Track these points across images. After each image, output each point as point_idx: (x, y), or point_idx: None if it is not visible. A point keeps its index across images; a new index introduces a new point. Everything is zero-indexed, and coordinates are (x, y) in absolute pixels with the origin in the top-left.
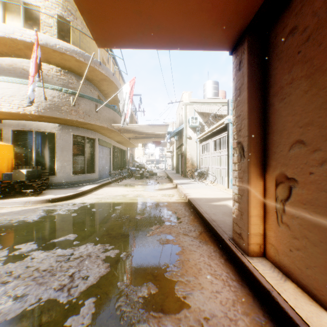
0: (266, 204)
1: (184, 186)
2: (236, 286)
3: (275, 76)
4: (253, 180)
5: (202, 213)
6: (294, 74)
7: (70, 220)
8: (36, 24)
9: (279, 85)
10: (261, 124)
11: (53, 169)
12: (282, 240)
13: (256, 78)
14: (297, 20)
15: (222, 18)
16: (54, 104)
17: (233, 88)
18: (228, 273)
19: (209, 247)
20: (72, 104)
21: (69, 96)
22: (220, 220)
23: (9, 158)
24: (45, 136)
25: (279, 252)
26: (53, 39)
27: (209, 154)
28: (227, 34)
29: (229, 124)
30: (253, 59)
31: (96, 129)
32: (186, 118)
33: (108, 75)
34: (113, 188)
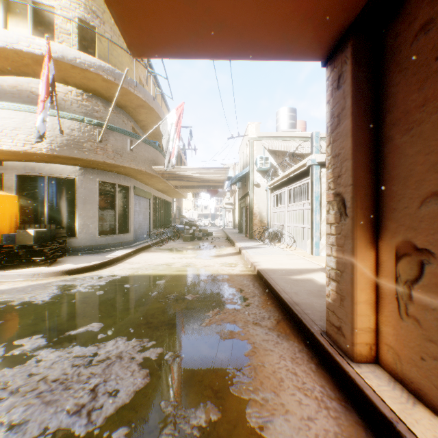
0: (379, 285)
1: (251, 252)
2: (337, 409)
3: (395, 96)
4: (360, 250)
5: (279, 292)
6: (428, 92)
7: (94, 301)
8: (49, 31)
9: (402, 108)
10: (372, 168)
11: (72, 228)
12: (407, 341)
13: (364, 99)
14: (433, 9)
15: (316, 10)
16: (73, 140)
17: (328, 115)
18: (323, 386)
19: (291, 344)
20: (97, 140)
21: (94, 129)
22: (305, 304)
23: (13, 214)
24: (61, 183)
25: (402, 359)
26: (72, 50)
27: (284, 207)
28: (321, 35)
29: (313, 166)
30: (359, 71)
31: (130, 173)
32: (253, 158)
33: (146, 100)
34: (153, 254)
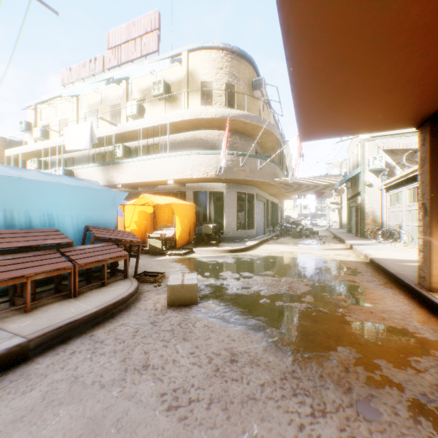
0: None
1: (362, 247)
2: (414, 306)
3: None
4: (434, 234)
5: (387, 269)
6: None
7: (259, 264)
8: (209, 97)
9: None
10: None
11: (221, 224)
12: None
13: (436, 154)
14: None
15: (402, 118)
16: (227, 167)
17: (418, 158)
18: (409, 302)
19: (393, 290)
20: (240, 165)
21: (238, 158)
22: (408, 275)
23: (193, 215)
24: (215, 195)
25: None
26: (227, 109)
27: (401, 207)
28: (409, 122)
29: None
30: (433, 139)
31: (256, 184)
32: (364, 159)
33: (269, 128)
34: (273, 245)
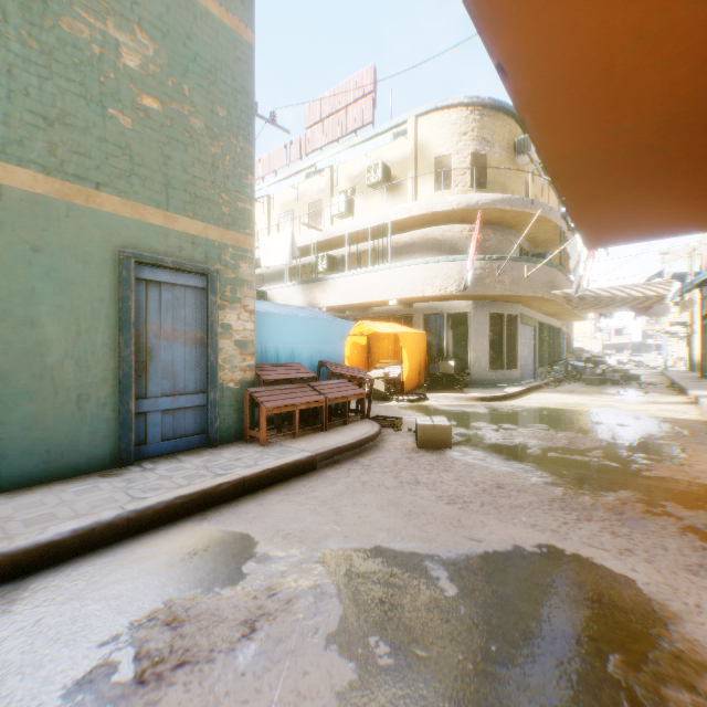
0: None
1: None
2: None
3: None
4: None
5: None
6: None
7: (526, 417)
8: (447, 178)
9: None
10: None
11: (465, 362)
12: None
13: None
14: None
15: None
16: (475, 278)
17: None
18: None
19: None
20: (496, 274)
21: (493, 264)
22: None
23: (423, 348)
24: (456, 319)
25: None
26: (475, 195)
27: None
28: None
29: None
30: None
31: (521, 300)
32: None
33: (542, 214)
34: (550, 394)
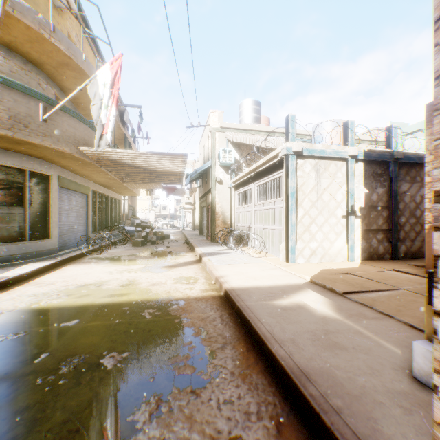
0: None
1: (214, 260)
2: None
3: None
4: None
5: (266, 340)
6: None
7: None
8: None
9: None
10: None
11: None
12: None
13: None
14: None
15: None
16: None
17: None
18: None
19: None
20: None
21: None
22: (321, 373)
23: None
24: None
25: None
26: None
27: (250, 206)
28: None
29: (289, 156)
30: None
31: (49, 156)
32: (215, 151)
33: (72, 56)
34: (84, 266)
